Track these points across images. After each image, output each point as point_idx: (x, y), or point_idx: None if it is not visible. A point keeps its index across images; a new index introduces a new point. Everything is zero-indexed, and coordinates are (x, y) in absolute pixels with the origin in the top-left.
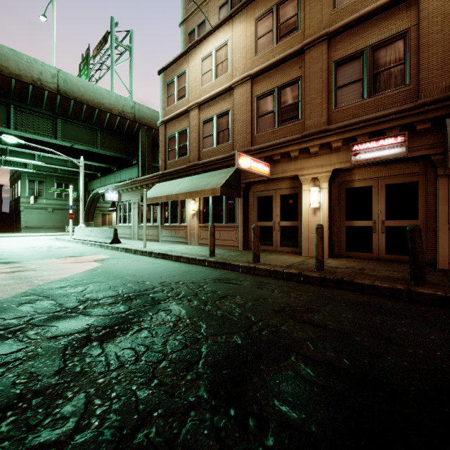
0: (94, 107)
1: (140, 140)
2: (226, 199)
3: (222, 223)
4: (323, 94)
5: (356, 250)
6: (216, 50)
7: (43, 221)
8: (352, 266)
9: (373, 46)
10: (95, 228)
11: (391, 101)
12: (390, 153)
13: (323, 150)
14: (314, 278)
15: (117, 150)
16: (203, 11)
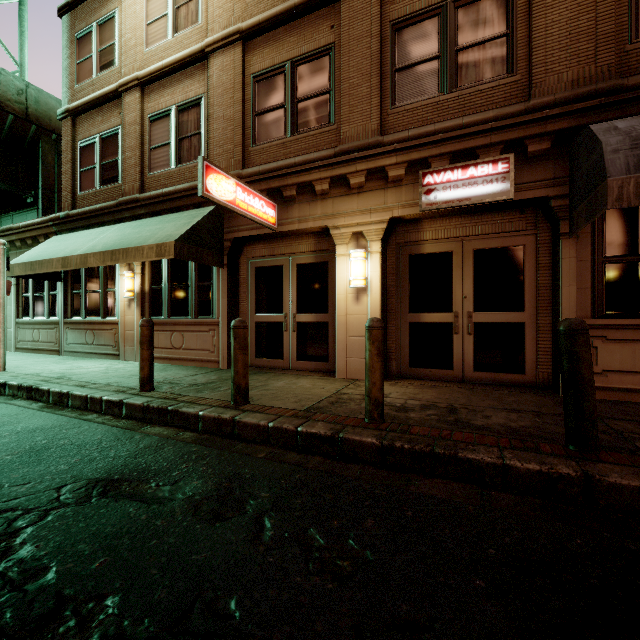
0: None
1: (41, 159)
2: (194, 270)
3: (188, 317)
4: (373, 79)
5: (427, 365)
6: None
7: None
8: (431, 402)
9: (456, 0)
10: None
11: (487, 101)
12: (486, 192)
13: (372, 182)
14: (368, 448)
15: None
16: None
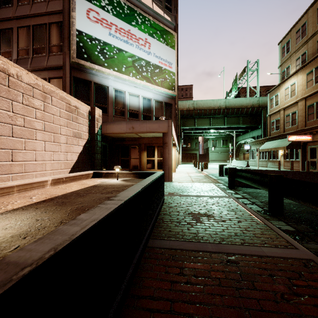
0: (239, 108)
1: (262, 116)
2: (295, 149)
3: (293, 160)
4: None
5: None
6: (291, 85)
7: (217, 158)
8: None
9: None
10: (240, 161)
11: None
12: None
13: None
14: None
15: (250, 123)
16: (288, 61)
